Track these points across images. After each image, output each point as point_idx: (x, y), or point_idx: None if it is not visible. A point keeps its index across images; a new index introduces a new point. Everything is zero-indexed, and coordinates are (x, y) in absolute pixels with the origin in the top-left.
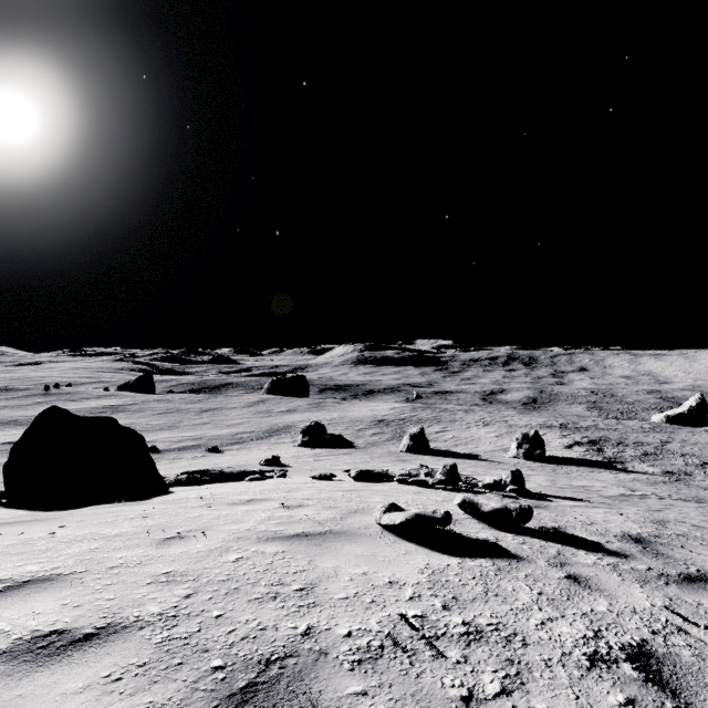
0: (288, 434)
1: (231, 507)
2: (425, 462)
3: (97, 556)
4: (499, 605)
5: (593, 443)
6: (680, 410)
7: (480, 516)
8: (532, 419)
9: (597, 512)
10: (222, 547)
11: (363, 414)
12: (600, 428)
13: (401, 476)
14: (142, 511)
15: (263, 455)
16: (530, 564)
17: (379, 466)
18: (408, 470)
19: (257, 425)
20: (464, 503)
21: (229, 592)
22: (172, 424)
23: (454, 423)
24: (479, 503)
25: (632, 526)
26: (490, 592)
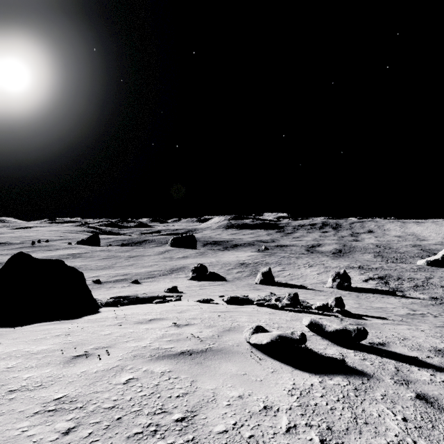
0: (183, 272)
1: (136, 325)
2: (272, 291)
3: (6, 377)
4: (374, 438)
5: (381, 278)
6: (436, 257)
7: (325, 334)
8: (340, 263)
9: (403, 329)
10: (119, 365)
11: (231, 259)
12: (385, 269)
13: (258, 300)
14: (68, 329)
15: (167, 285)
16: (380, 382)
17: (242, 293)
18: (263, 297)
19: (163, 266)
20: (311, 325)
21: (110, 424)
22: (109, 265)
23: (289, 265)
24: (323, 325)
25: (435, 340)
26: (359, 419)
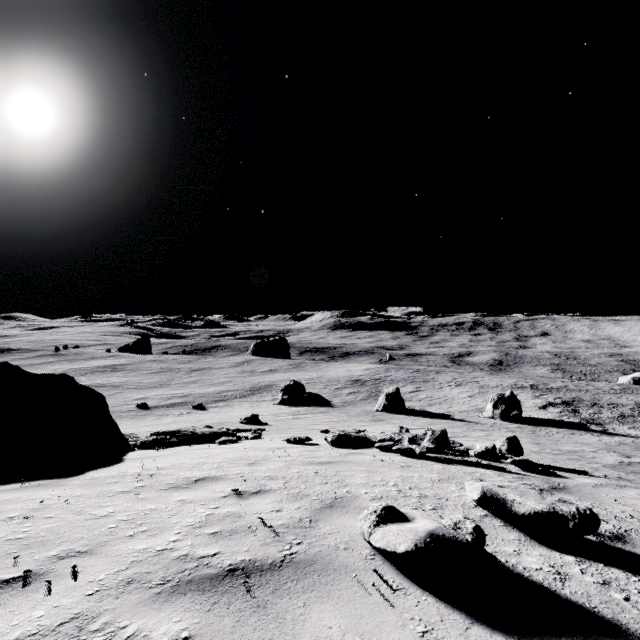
0: (269, 392)
1: (167, 493)
2: (401, 422)
3: None
4: None
5: (567, 403)
6: None
7: (512, 520)
8: (502, 380)
9: (634, 497)
10: (79, 617)
11: (340, 374)
12: (571, 389)
13: (381, 441)
14: (39, 502)
15: (245, 412)
16: None
17: (356, 425)
18: (389, 435)
19: (241, 384)
20: (485, 499)
21: None
22: (163, 382)
23: (426, 383)
24: (508, 500)
25: None
26: None
